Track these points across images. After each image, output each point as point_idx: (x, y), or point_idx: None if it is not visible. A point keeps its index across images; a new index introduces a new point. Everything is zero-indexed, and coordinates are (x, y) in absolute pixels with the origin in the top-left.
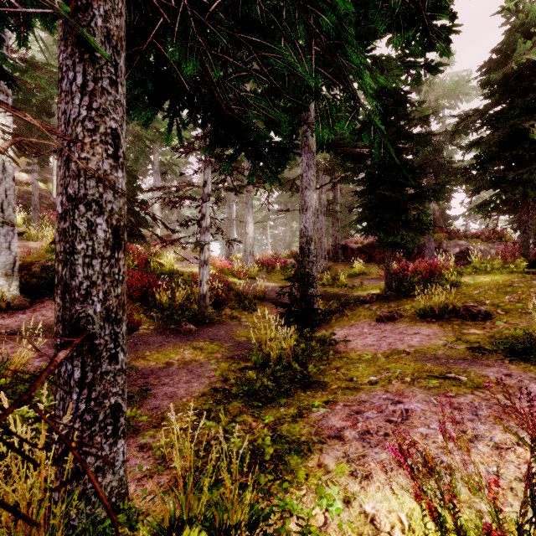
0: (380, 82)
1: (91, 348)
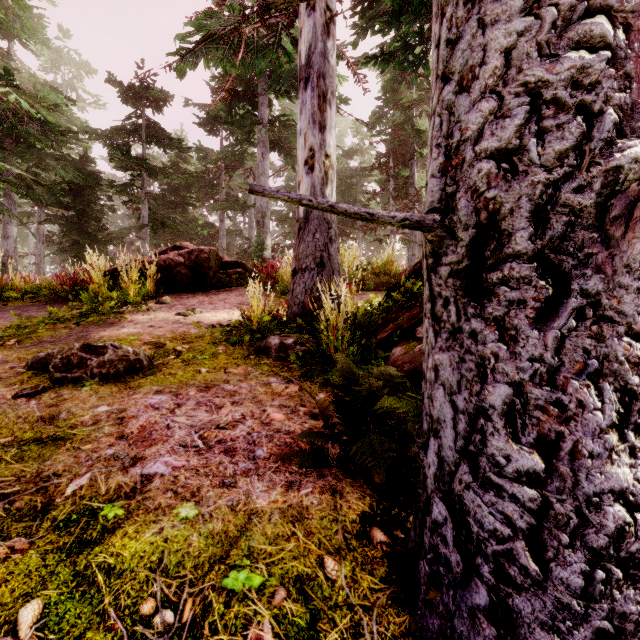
0: (63, 175)
1: None
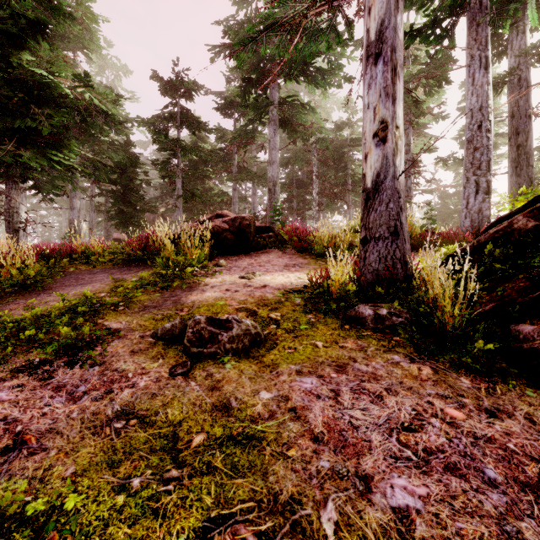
0: (114, 157)
1: (17, 232)
